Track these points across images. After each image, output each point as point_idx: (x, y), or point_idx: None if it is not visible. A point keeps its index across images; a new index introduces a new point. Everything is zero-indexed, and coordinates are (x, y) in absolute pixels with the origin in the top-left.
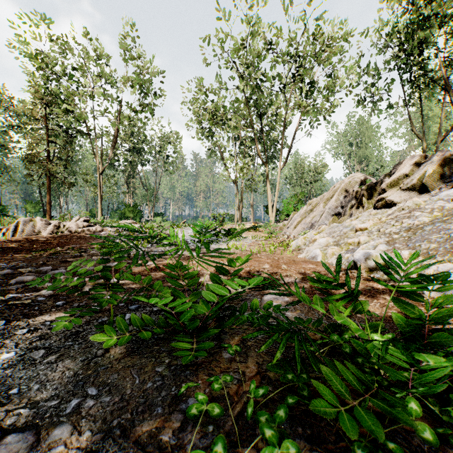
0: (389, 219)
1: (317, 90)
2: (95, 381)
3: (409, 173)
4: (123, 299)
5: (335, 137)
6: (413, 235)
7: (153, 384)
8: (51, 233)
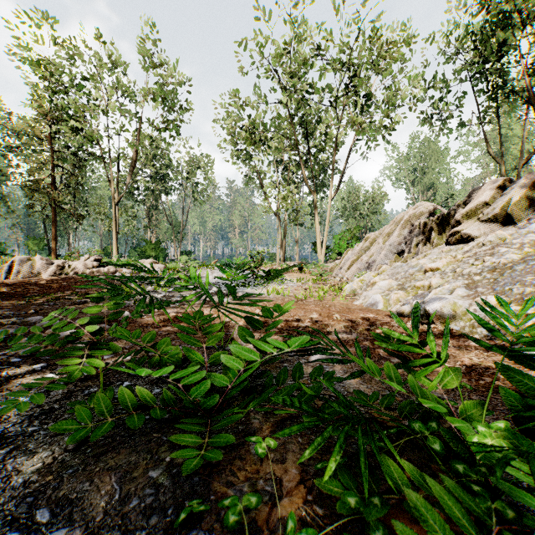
0: (467, 257)
1: (375, 104)
2: (52, 496)
3: (489, 201)
4: (125, 361)
5: (395, 161)
6: (499, 276)
7: (141, 502)
8: (53, 274)
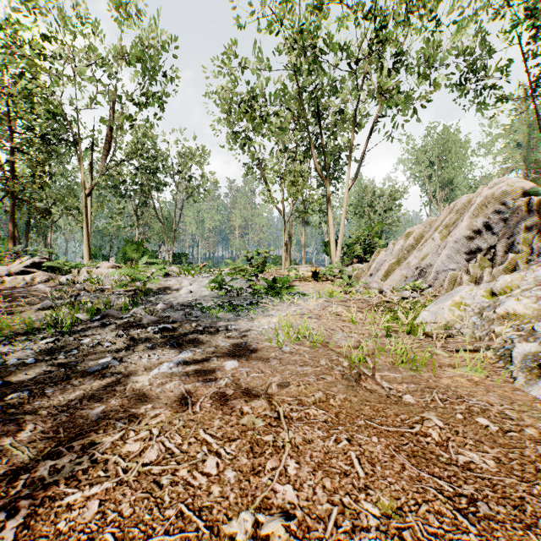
0: None
1: (406, 67)
2: None
3: None
4: None
5: (411, 155)
6: None
7: None
8: None
